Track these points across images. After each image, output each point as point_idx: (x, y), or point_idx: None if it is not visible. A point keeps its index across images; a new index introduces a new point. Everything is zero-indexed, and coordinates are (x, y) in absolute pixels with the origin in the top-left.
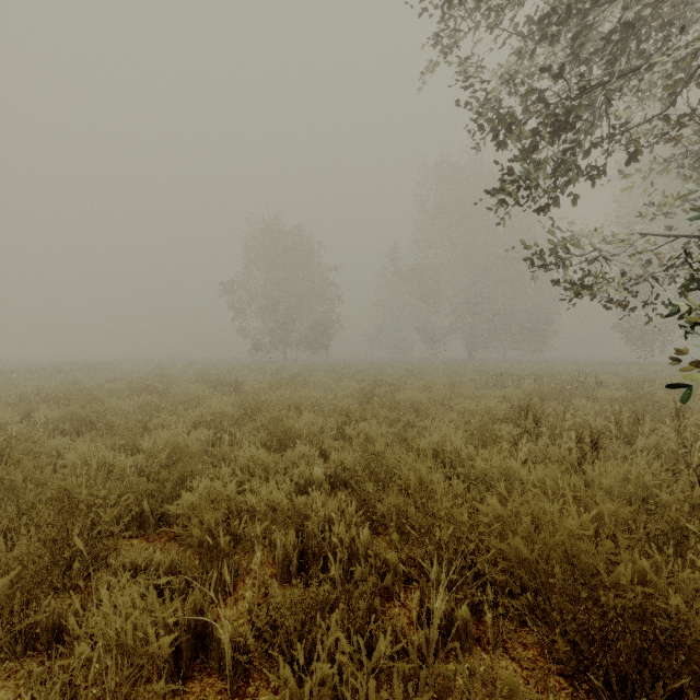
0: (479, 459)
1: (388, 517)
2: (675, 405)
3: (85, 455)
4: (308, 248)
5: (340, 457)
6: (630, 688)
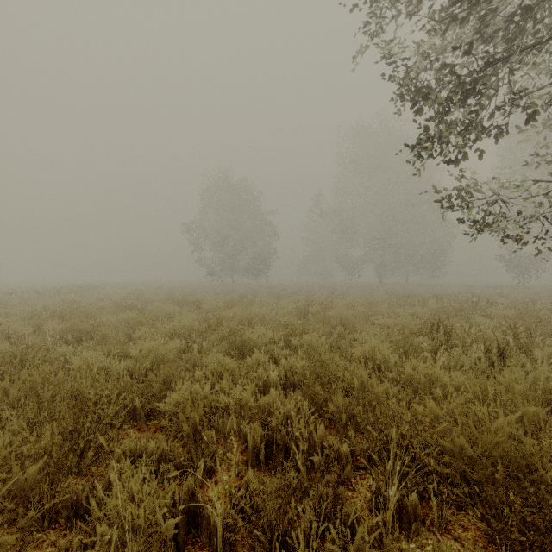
0: (408, 367)
1: (337, 415)
2: None
3: (88, 361)
4: (251, 196)
5: (289, 363)
6: None
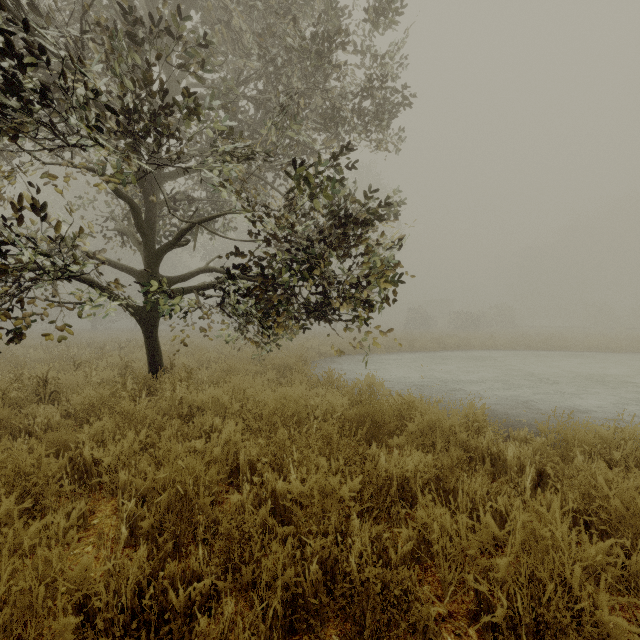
0: None
1: None
2: (74, 362)
3: None
4: None
5: None
6: None
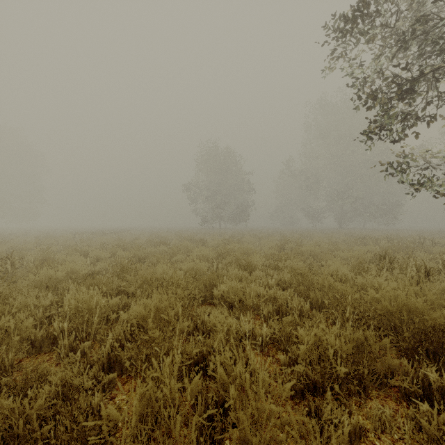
0: (360, 277)
1: (315, 300)
2: None
3: (164, 269)
4: (235, 160)
5: (279, 277)
6: (438, 356)
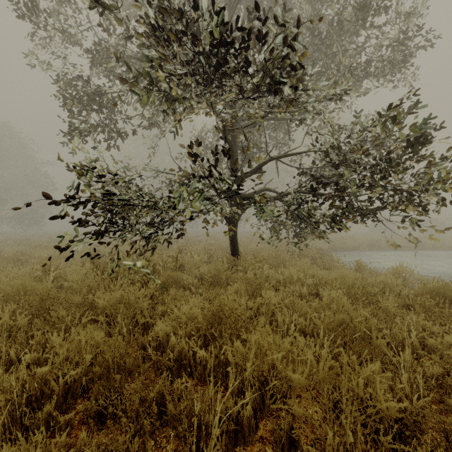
0: None
1: None
2: (179, 249)
3: None
4: (19, 143)
5: None
6: None
